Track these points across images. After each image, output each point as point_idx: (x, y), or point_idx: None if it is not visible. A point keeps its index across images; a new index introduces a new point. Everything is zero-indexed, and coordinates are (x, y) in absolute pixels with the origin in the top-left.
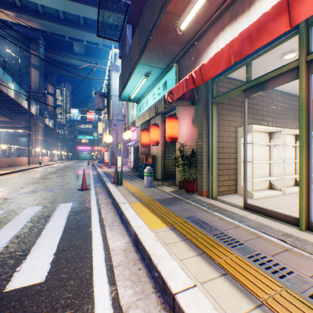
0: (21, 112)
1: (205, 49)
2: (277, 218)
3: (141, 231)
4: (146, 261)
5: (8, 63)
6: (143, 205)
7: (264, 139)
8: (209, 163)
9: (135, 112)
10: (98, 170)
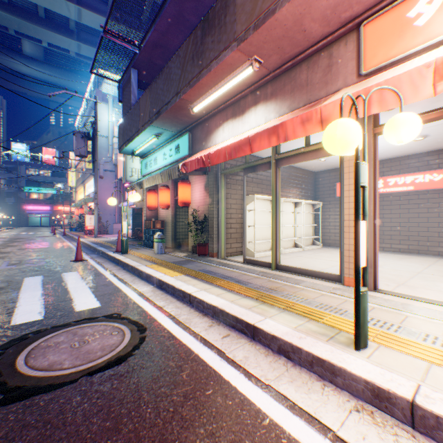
0: None
1: (214, 130)
2: (262, 265)
3: (163, 277)
4: (171, 291)
5: None
6: (159, 265)
7: (267, 206)
8: (219, 227)
9: (135, 165)
10: (81, 240)
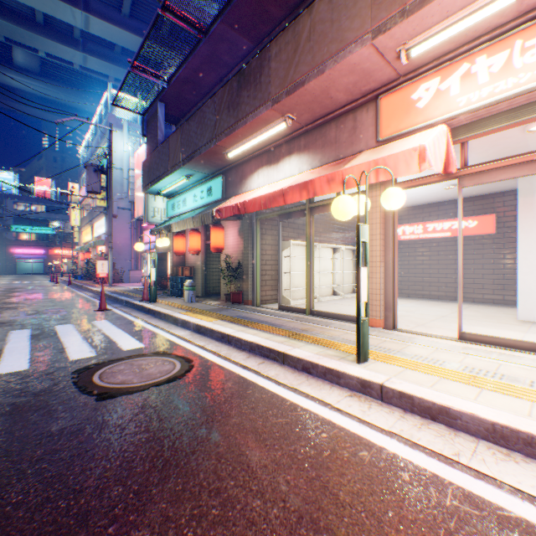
0: None
1: (249, 175)
2: (297, 312)
3: (201, 322)
4: (209, 334)
5: None
6: (193, 313)
7: (304, 252)
8: (253, 274)
9: (158, 204)
10: (96, 289)
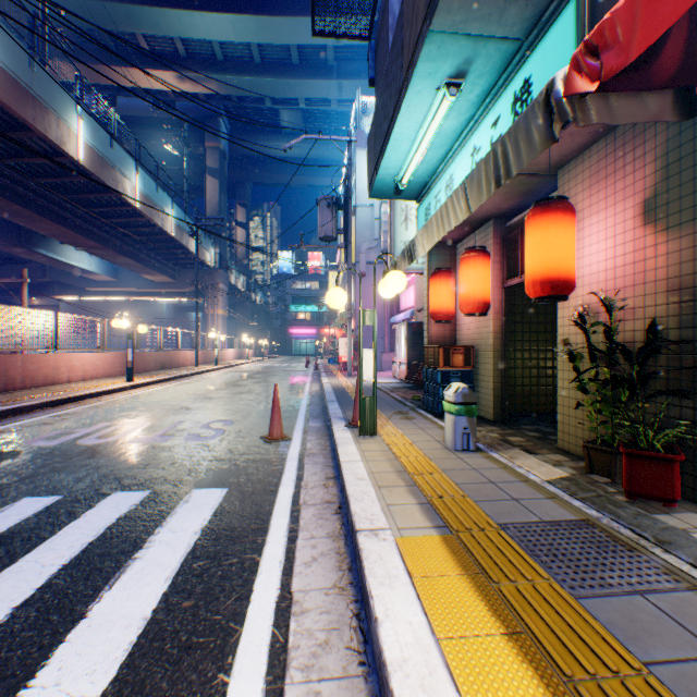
0: (189, 263)
1: None
2: None
3: None
4: None
5: (171, 175)
6: (454, 560)
7: None
8: None
9: (410, 235)
10: (322, 382)
